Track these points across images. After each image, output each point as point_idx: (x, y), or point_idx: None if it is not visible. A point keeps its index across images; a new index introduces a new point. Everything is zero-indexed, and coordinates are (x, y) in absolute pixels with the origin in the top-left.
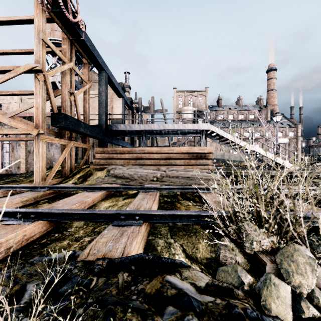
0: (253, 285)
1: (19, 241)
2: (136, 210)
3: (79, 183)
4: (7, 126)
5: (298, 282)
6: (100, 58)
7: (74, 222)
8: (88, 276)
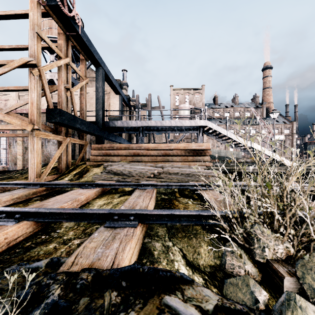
0: (268, 302)
1: None
2: (130, 209)
3: (75, 179)
4: (4, 122)
5: None
6: (97, 54)
7: (64, 222)
8: (67, 295)
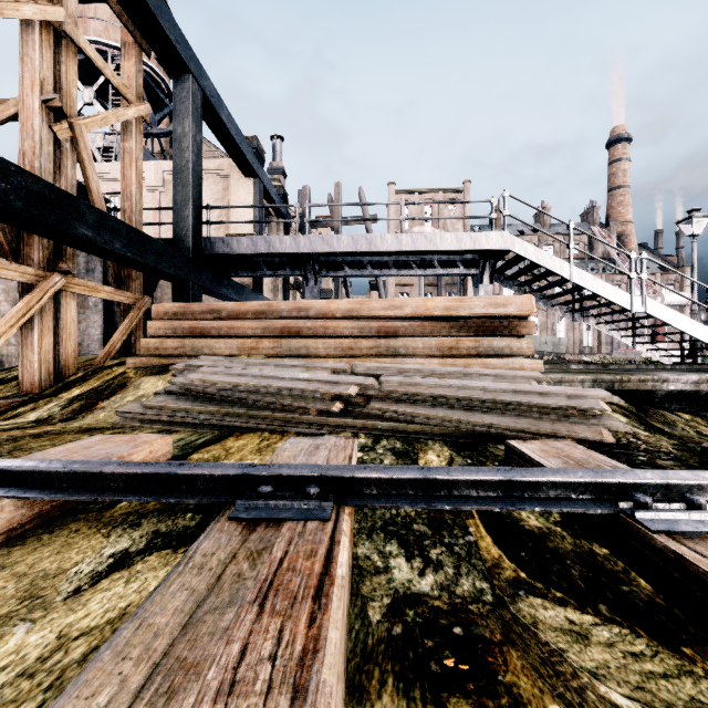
0: None
1: None
2: None
3: (60, 419)
4: None
5: None
6: (172, 25)
7: None
8: None
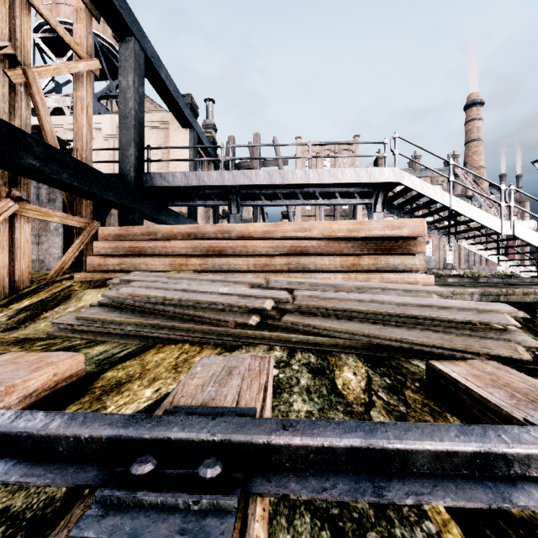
0: None
1: None
2: None
3: (4, 329)
4: None
5: None
6: None
7: None
8: None
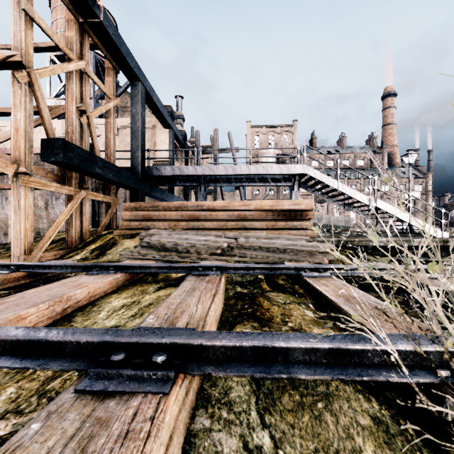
0: None
1: None
2: (161, 331)
3: (92, 258)
4: None
5: None
6: (132, 59)
7: None
8: None
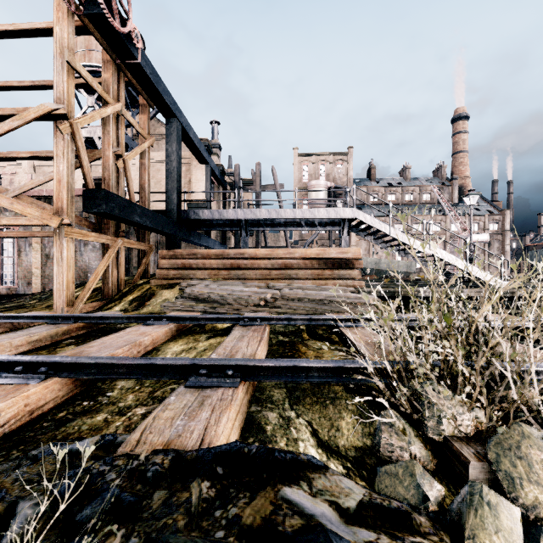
0: (445, 500)
1: (15, 415)
2: (228, 358)
3: (132, 310)
4: (9, 212)
5: (532, 498)
6: (168, 96)
7: (118, 380)
8: (134, 487)
